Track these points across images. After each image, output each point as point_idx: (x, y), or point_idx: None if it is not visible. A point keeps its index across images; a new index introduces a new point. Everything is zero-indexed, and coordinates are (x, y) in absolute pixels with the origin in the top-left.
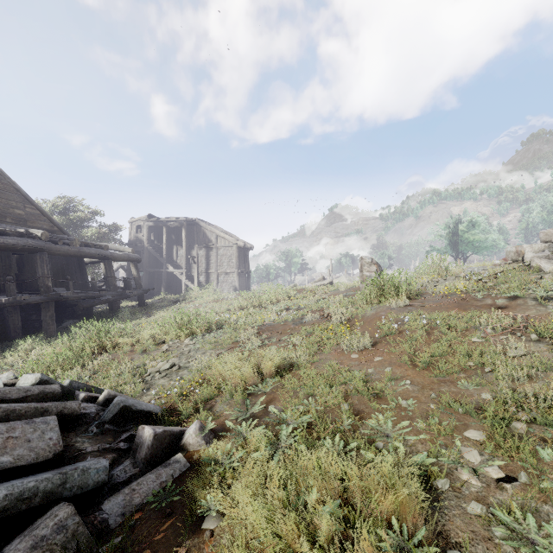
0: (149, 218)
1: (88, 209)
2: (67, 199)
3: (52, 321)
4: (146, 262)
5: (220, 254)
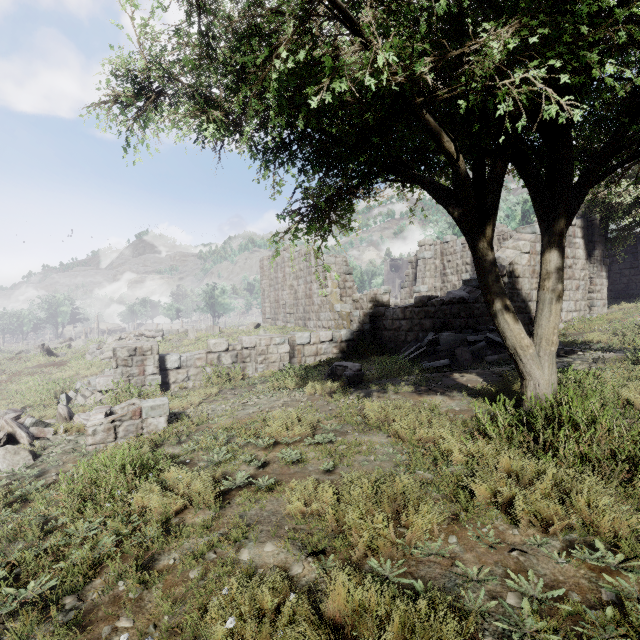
0: None
1: None
2: None
3: None
4: None
5: None
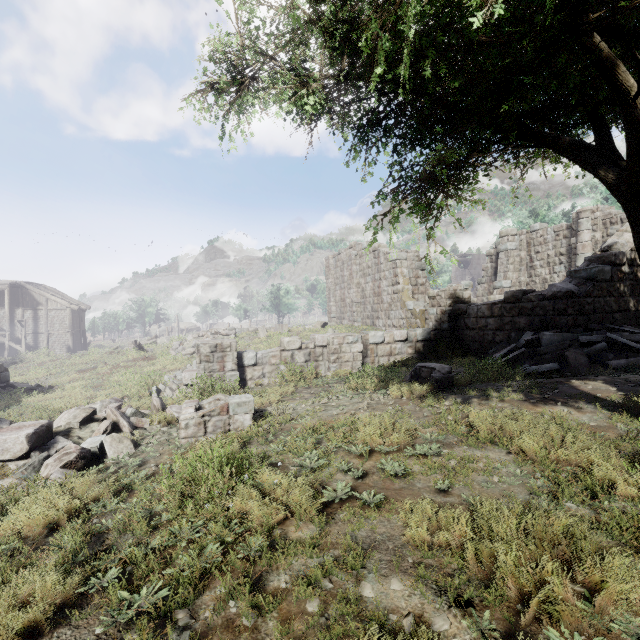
0: None
1: None
2: None
3: None
4: None
5: (52, 316)
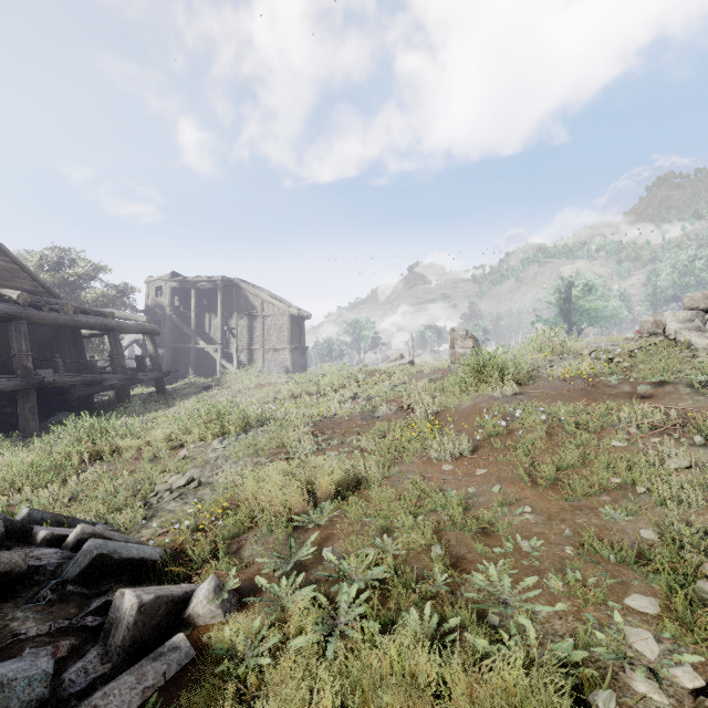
0: (172, 276)
1: (89, 264)
2: (61, 250)
3: (32, 416)
4: (168, 335)
5: (267, 325)
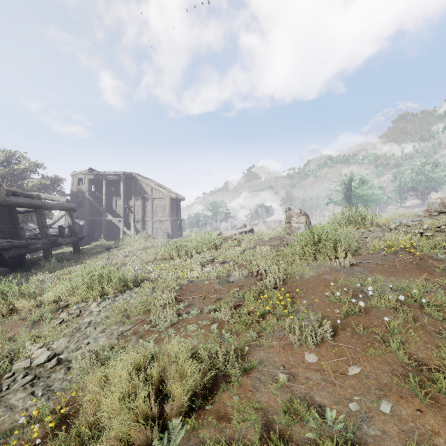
0: (89, 171)
1: (29, 162)
2: (9, 152)
3: None
4: (87, 211)
5: (155, 204)
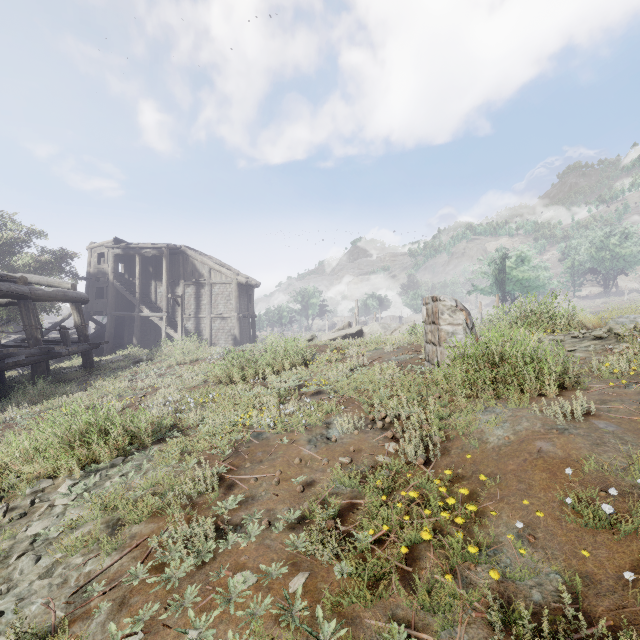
0: (114, 243)
1: (20, 227)
2: None
3: None
4: (111, 302)
5: (215, 293)
